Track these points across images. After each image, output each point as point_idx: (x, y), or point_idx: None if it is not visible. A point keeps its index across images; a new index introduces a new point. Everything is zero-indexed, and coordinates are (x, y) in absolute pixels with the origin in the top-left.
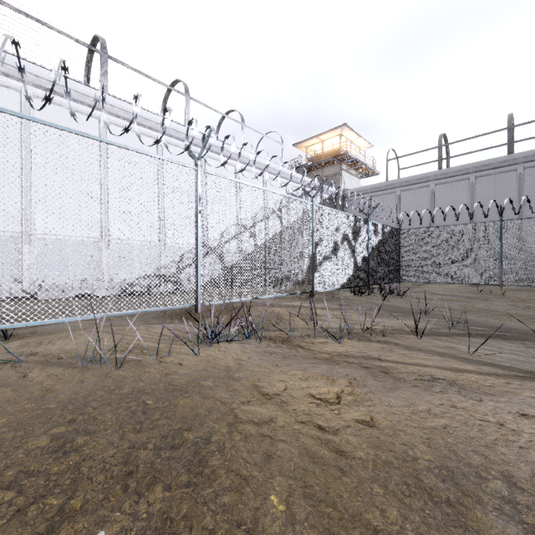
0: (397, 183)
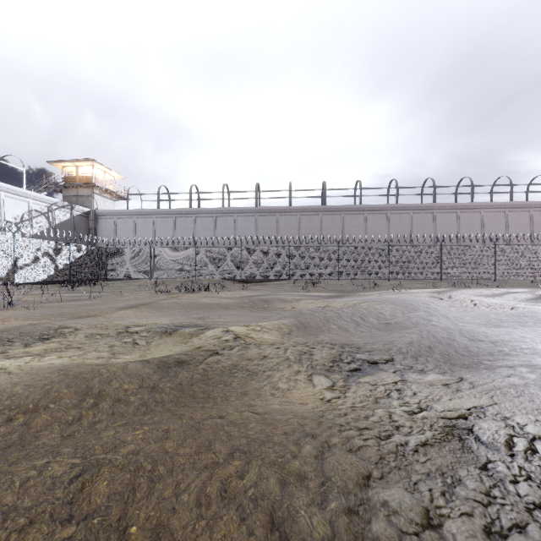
0: (134, 212)
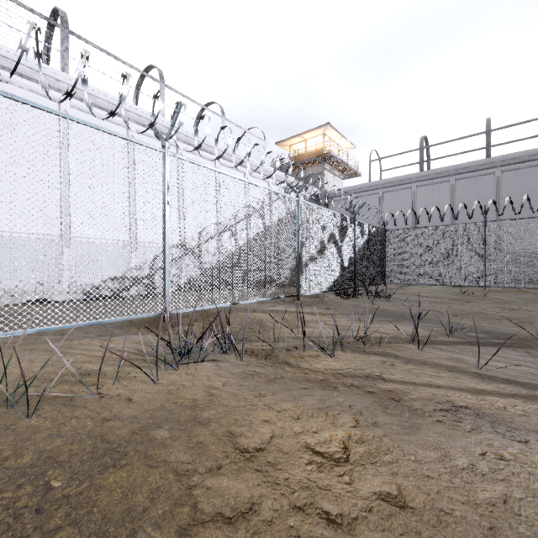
0: (380, 184)
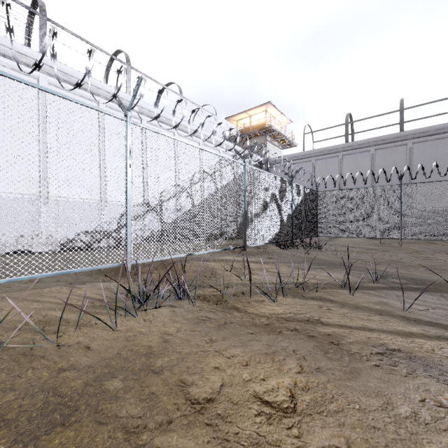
0: (312, 153)
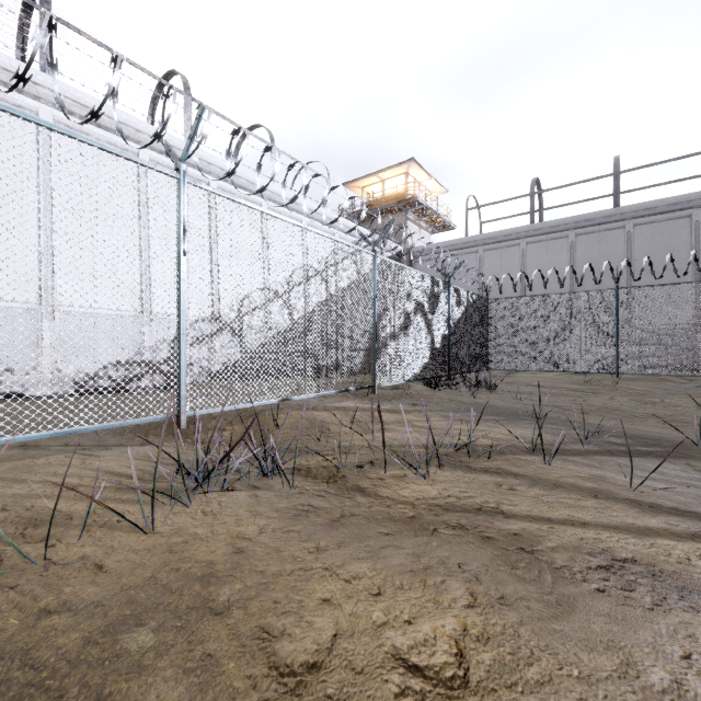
0: (479, 240)
